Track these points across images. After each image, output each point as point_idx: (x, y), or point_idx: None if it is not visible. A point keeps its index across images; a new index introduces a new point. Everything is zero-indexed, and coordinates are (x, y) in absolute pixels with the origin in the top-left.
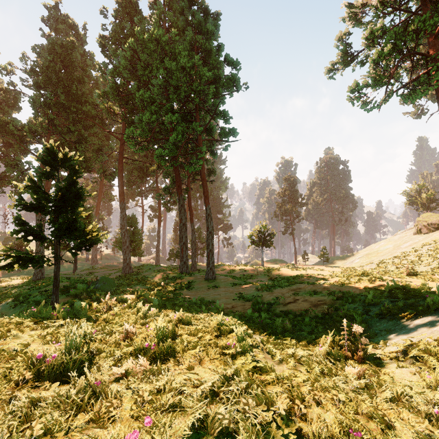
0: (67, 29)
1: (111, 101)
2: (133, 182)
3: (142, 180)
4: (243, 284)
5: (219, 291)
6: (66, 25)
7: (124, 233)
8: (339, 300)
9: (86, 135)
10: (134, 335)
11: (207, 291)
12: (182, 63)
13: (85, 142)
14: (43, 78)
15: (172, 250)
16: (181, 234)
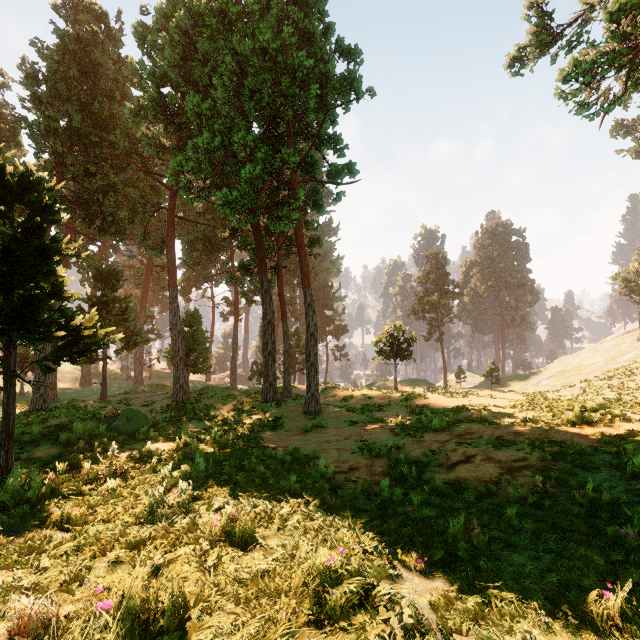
0: (92, 22)
1: (152, 122)
2: (195, 260)
3: (209, 257)
4: (368, 422)
5: (326, 435)
6: (91, 16)
7: (176, 337)
8: (556, 461)
9: (118, 182)
10: (48, 625)
11: (306, 434)
12: (262, 42)
13: (113, 191)
14: (47, 90)
15: (255, 363)
16: (265, 338)
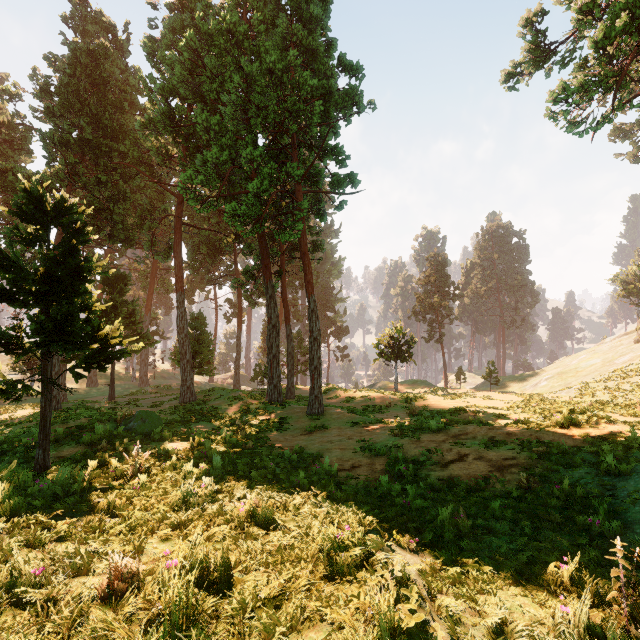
0: (101, 33)
1: (161, 134)
2: (200, 263)
3: (213, 260)
4: (369, 423)
5: (329, 436)
6: (99, 27)
7: (183, 340)
8: (542, 460)
9: (127, 190)
10: (133, 576)
11: (310, 434)
12: (269, 63)
13: (123, 199)
14: (60, 102)
15: (258, 365)
16: (270, 342)
